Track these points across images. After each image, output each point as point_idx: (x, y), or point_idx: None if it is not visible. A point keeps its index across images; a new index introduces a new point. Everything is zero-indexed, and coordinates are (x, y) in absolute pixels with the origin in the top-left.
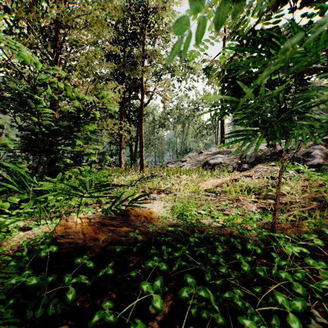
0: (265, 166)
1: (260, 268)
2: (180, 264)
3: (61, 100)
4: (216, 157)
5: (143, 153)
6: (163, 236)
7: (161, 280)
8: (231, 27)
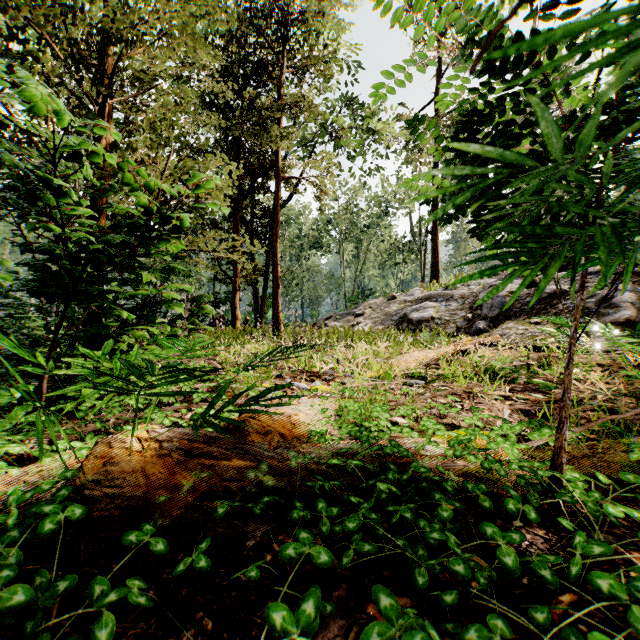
0: (520, 325)
1: (542, 561)
2: (359, 549)
3: (113, 192)
4: (423, 306)
5: (278, 299)
6: (320, 479)
7: (317, 599)
8: (467, 28)
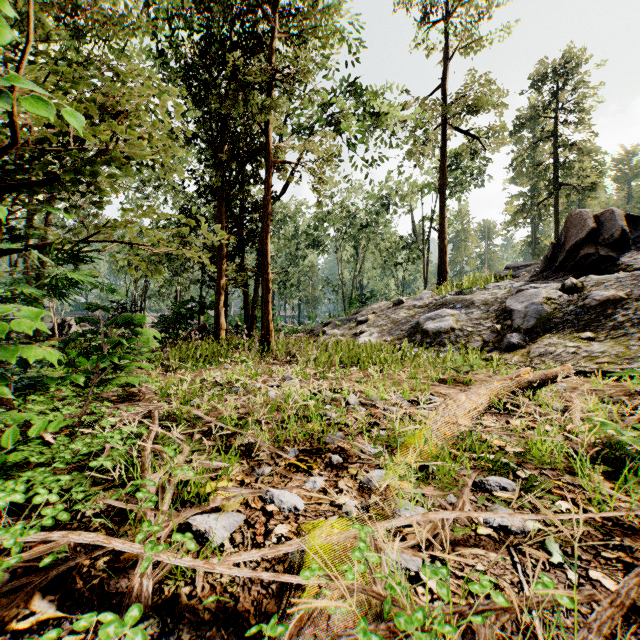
0: (568, 341)
1: None
2: None
3: None
4: (440, 314)
5: (269, 306)
6: None
7: None
8: None
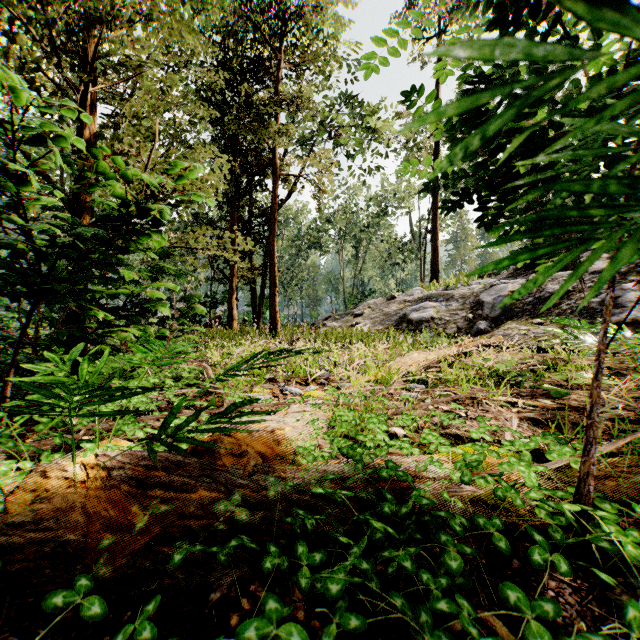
0: (522, 326)
1: None
2: (343, 624)
3: (95, 185)
4: (423, 306)
5: (276, 299)
6: (301, 515)
7: None
8: None
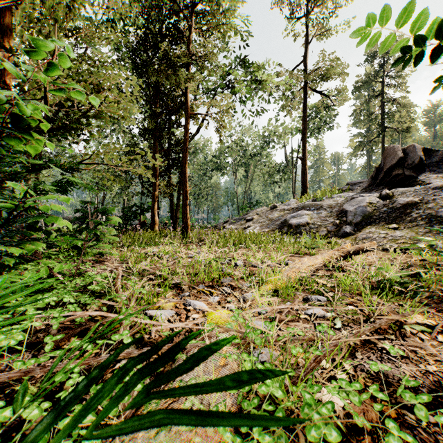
0: (381, 230)
1: None
2: None
3: None
4: (300, 214)
5: (187, 208)
6: None
7: None
8: None
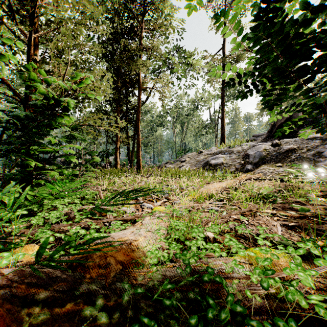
0: (270, 167)
1: None
2: None
3: (35, 89)
4: (217, 157)
5: (140, 153)
6: (145, 323)
7: None
8: None
